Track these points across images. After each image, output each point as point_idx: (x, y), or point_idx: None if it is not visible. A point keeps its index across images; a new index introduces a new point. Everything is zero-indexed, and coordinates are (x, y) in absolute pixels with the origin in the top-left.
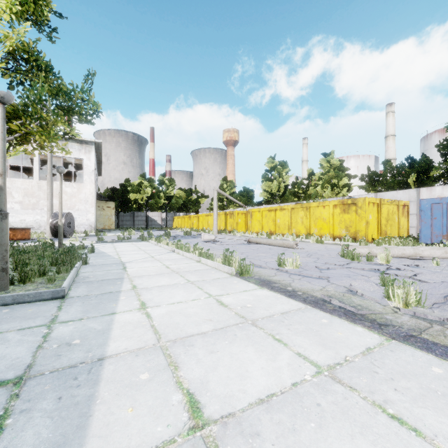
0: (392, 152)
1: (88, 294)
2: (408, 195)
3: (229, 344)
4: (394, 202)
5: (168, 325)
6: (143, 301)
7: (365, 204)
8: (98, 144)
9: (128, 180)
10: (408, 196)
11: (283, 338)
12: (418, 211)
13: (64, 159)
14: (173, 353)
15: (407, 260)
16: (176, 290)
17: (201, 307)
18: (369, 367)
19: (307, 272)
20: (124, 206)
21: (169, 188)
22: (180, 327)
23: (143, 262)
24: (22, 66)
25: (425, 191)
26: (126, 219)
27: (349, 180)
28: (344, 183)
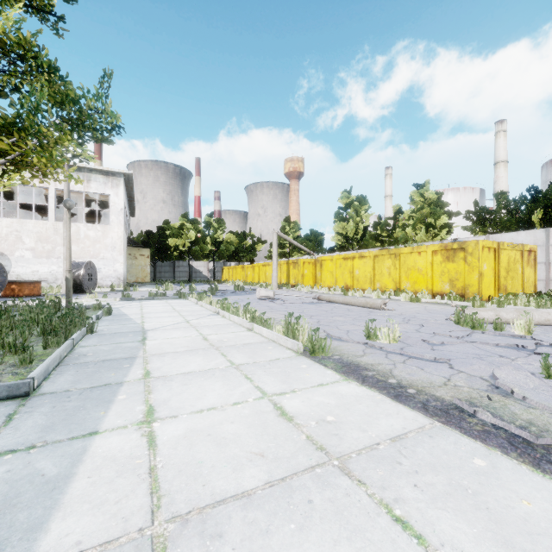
0: (503, 183)
1: (70, 388)
2: (533, 238)
3: (299, 532)
4: (517, 247)
5: (181, 467)
6: (153, 405)
7: (477, 249)
8: (128, 176)
9: (167, 222)
10: (533, 238)
11: (412, 516)
12: (547, 259)
13: (86, 196)
14: None
15: None
16: (210, 382)
17: (248, 421)
18: None
19: (413, 350)
20: (162, 253)
21: (218, 231)
22: (204, 474)
23: (173, 330)
24: (17, 65)
25: None
26: (164, 270)
27: (450, 219)
28: (443, 223)
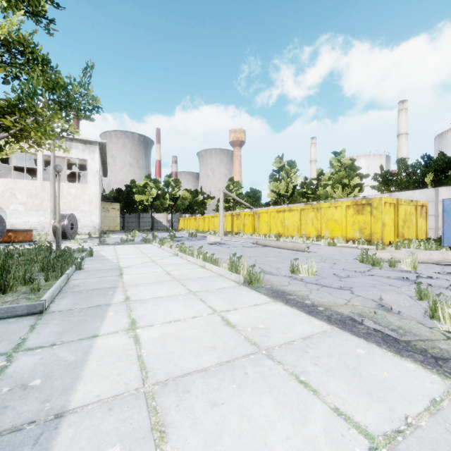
0: (404, 151)
1: (72, 308)
2: (425, 195)
3: (239, 389)
4: (412, 202)
5: (159, 355)
6: (134, 318)
7: (380, 205)
8: (102, 144)
9: (134, 182)
10: (425, 196)
11: (311, 380)
12: (436, 212)
13: (68, 160)
14: (160, 406)
15: (434, 266)
16: (175, 304)
17: (203, 328)
18: (447, 439)
19: (325, 281)
20: (130, 207)
21: (175, 189)
22: (175, 359)
23: (143, 268)
24: (17, 58)
25: (444, 190)
26: (131, 220)
27: (361, 180)
28: (356, 183)
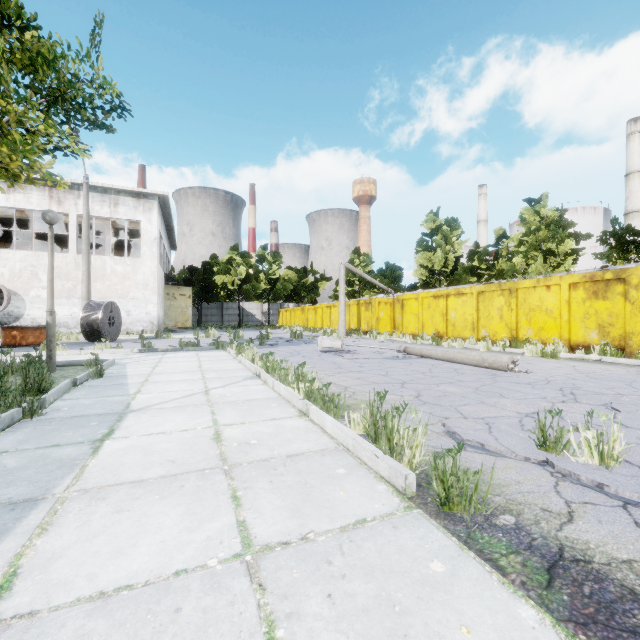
0: (638, 199)
1: None
2: None
3: None
4: None
5: None
6: None
7: None
8: (163, 198)
9: (215, 257)
10: None
11: None
12: None
13: (115, 224)
14: None
15: None
16: None
17: None
18: None
19: None
20: (208, 293)
21: (273, 267)
22: None
23: (172, 413)
24: None
25: None
26: (211, 313)
27: (577, 244)
28: (569, 249)
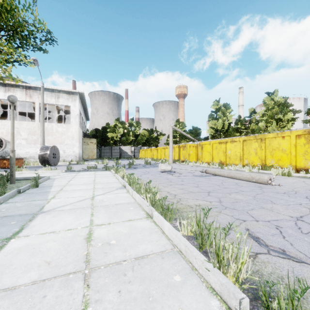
0: None
1: None
2: None
3: None
4: None
5: None
6: None
7: None
8: (81, 94)
9: (108, 124)
10: None
11: None
12: None
13: (58, 107)
14: None
15: None
16: None
17: None
18: None
19: None
20: (104, 142)
21: (136, 129)
22: None
23: (66, 214)
24: None
25: None
26: (106, 151)
27: (294, 115)
28: (290, 118)
